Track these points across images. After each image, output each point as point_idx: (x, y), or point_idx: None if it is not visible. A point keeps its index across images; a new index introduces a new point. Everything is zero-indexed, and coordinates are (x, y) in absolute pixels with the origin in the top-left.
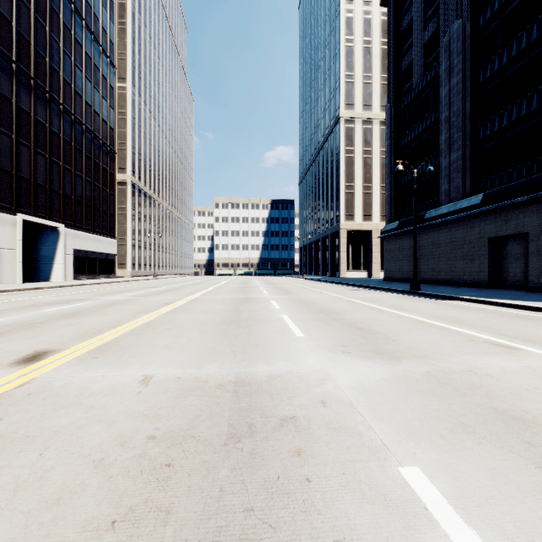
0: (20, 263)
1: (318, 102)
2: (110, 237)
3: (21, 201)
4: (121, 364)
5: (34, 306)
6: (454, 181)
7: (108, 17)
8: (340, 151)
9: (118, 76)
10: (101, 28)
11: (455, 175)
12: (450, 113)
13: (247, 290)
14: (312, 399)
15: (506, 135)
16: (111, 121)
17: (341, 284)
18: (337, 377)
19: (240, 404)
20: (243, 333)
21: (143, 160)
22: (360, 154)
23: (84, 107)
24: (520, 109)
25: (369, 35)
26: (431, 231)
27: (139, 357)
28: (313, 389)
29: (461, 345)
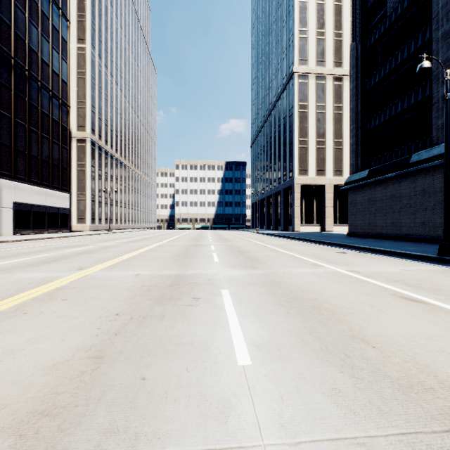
0: None
1: (270, 65)
2: (62, 191)
3: None
4: None
5: None
6: None
7: None
8: (294, 106)
9: (77, 37)
10: None
11: None
12: None
13: (191, 254)
14: None
15: None
16: (64, 74)
17: (307, 241)
18: None
19: None
20: None
21: (104, 120)
22: (313, 109)
23: (27, 53)
24: None
25: None
26: (420, 177)
27: None
28: None
29: None
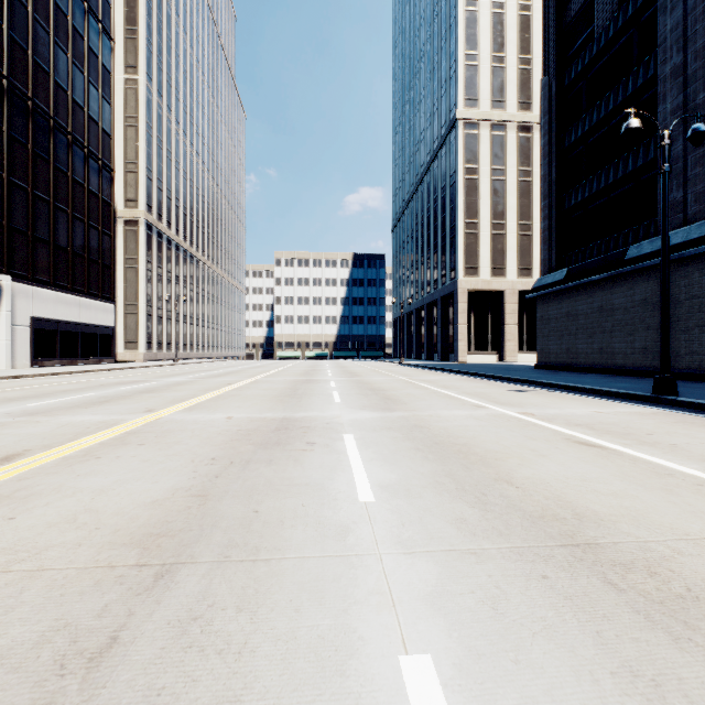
0: None
1: (422, 106)
2: (104, 300)
3: None
4: None
5: None
6: (697, 183)
7: None
8: (458, 170)
9: (125, 64)
10: None
11: (699, 171)
12: (685, 57)
13: (301, 392)
14: None
15: None
16: (106, 122)
17: (474, 376)
18: None
19: None
20: None
21: (166, 191)
22: (487, 175)
23: (52, 91)
24: None
25: None
26: (640, 281)
27: None
28: None
29: None
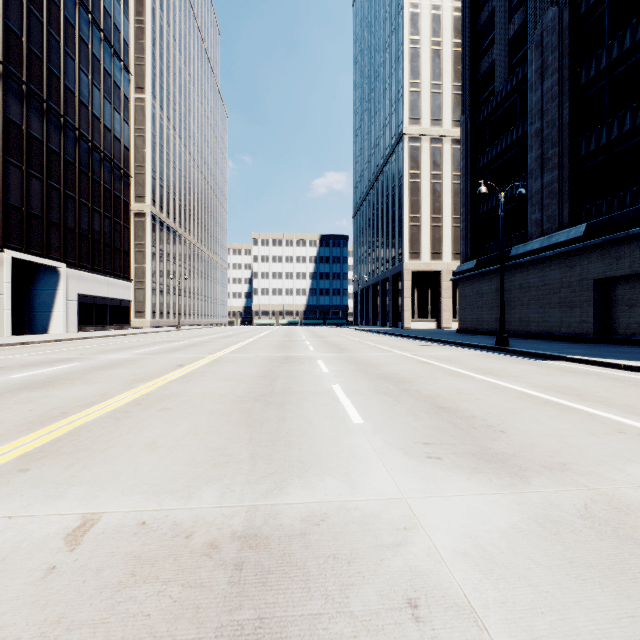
0: (9, 312)
1: (377, 117)
2: (124, 279)
3: (10, 234)
4: (57, 486)
5: (2, 369)
6: (548, 209)
7: (122, 12)
8: (404, 175)
9: (135, 85)
10: (112, 25)
11: (549, 201)
12: (542, 124)
13: (289, 346)
14: (388, 593)
15: (617, 150)
16: (125, 139)
17: (406, 338)
18: (429, 521)
19: (241, 612)
20: (274, 416)
21: (166, 187)
22: (427, 179)
23: (91, 121)
24: (635, 116)
25: (439, 35)
26: (518, 272)
27: (95, 470)
28: (389, 560)
29: (610, 441)
